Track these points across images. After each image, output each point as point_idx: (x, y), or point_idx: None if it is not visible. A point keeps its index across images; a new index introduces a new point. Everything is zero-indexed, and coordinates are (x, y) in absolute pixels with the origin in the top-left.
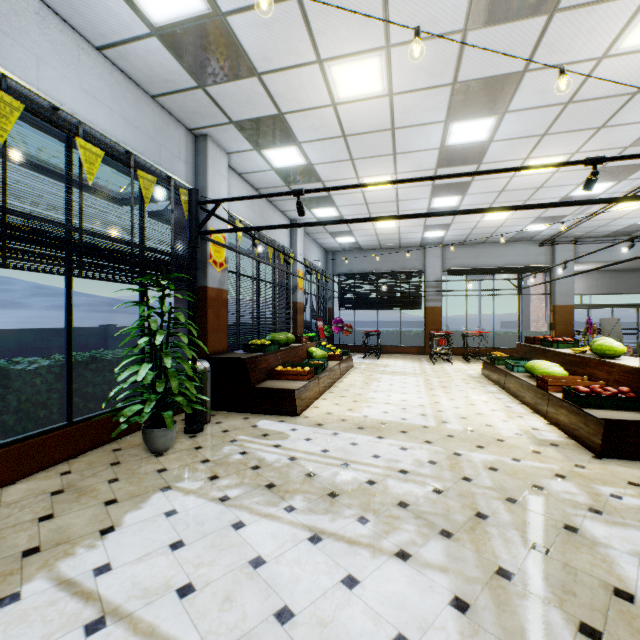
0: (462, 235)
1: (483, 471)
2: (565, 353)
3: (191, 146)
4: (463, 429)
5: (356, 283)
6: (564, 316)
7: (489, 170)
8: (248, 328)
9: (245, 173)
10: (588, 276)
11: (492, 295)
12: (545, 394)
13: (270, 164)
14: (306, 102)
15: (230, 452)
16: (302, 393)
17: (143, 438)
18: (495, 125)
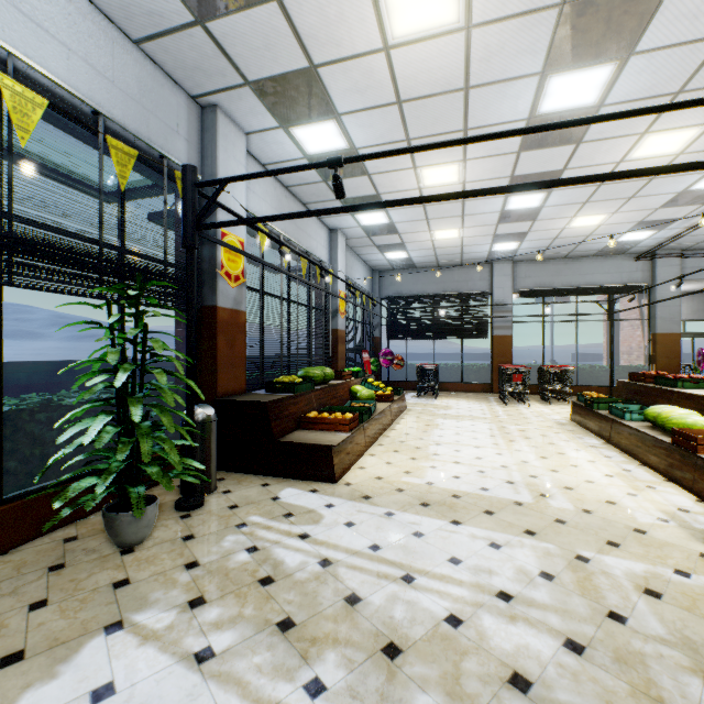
0: (539, 247)
1: (638, 598)
2: (701, 396)
3: (195, 120)
4: (575, 509)
5: (408, 307)
6: (667, 346)
7: (639, 108)
8: (275, 361)
9: (270, 164)
10: (693, 298)
11: (575, 321)
12: (688, 456)
13: (302, 149)
14: (347, 45)
15: (233, 547)
16: (342, 449)
17: (104, 525)
18: (611, 78)
